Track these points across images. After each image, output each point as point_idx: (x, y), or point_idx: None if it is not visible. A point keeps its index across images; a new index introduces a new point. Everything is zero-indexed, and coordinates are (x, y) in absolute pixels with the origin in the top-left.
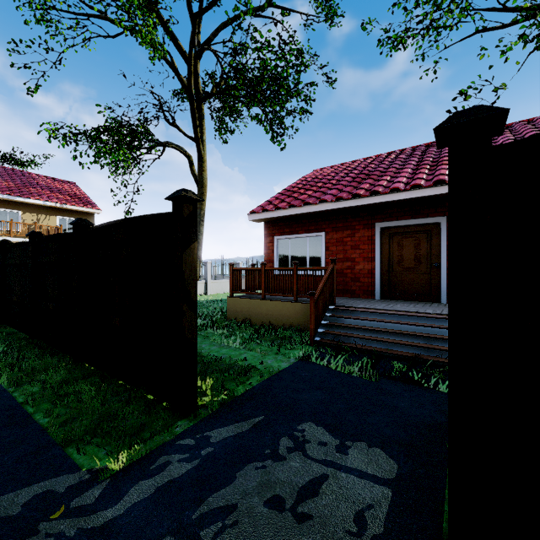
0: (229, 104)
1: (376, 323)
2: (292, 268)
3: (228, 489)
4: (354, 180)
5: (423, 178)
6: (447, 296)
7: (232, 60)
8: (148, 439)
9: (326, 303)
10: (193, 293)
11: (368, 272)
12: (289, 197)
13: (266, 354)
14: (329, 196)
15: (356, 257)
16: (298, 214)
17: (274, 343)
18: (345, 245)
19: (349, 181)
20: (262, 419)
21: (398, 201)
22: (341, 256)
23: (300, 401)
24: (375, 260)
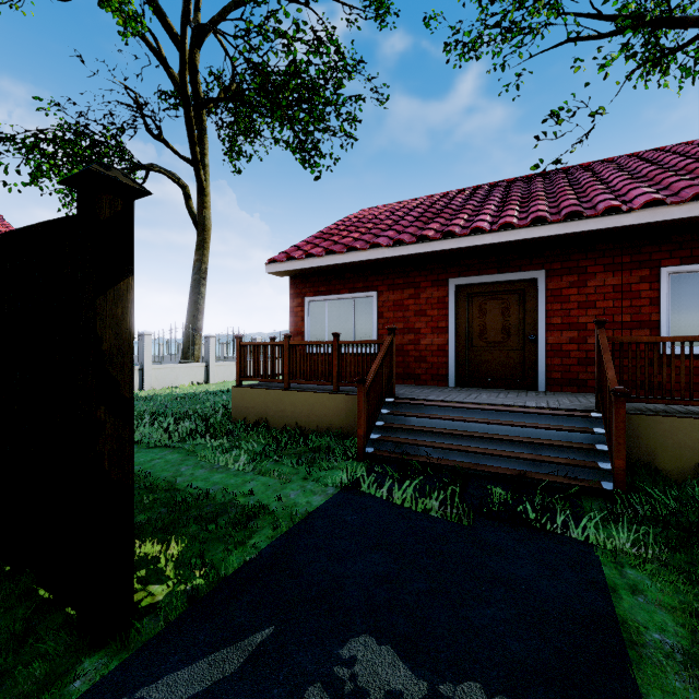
0: (243, 118)
1: (457, 423)
2: (330, 342)
3: None
4: (418, 220)
5: (515, 215)
6: (546, 381)
7: (245, 47)
8: None
9: (381, 394)
10: (125, 382)
11: (438, 349)
12: (327, 241)
13: (287, 481)
14: (384, 238)
15: (422, 328)
16: (339, 265)
17: (302, 460)
18: (406, 310)
19: (411, 222)
20: (270, 636)
21: (481, 247)
22: (400, 325)
23: (346, 580)
24: (449, 331)
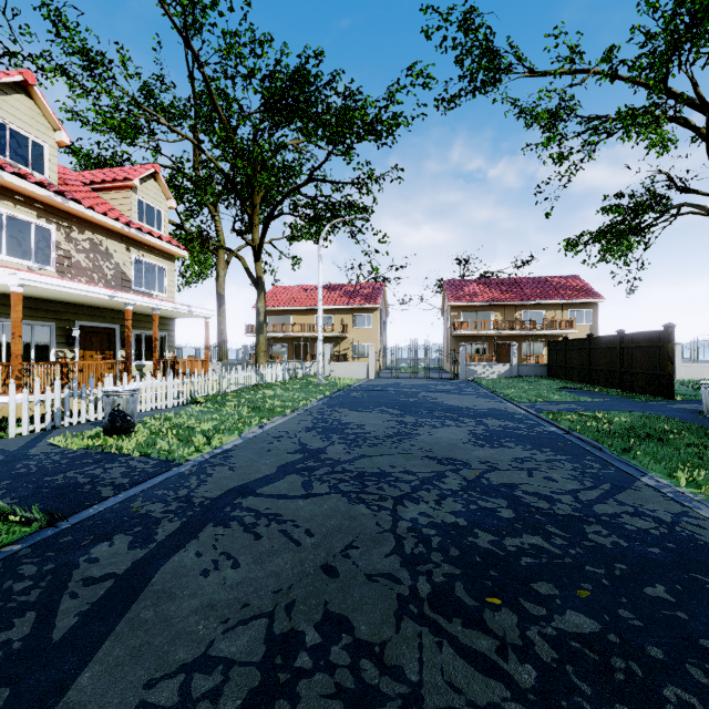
0: None
1: None
2: None
3: (677, 405)
4: None
5: None
6: None
7: None
8: (653, 400)
9: None
10: (672, 358)
11: None
12: None
13: None
14: None
15: None
16: None
17: None
18: None
19: None
20: (701, 403)
21: None
22: None
23: None
24: None
